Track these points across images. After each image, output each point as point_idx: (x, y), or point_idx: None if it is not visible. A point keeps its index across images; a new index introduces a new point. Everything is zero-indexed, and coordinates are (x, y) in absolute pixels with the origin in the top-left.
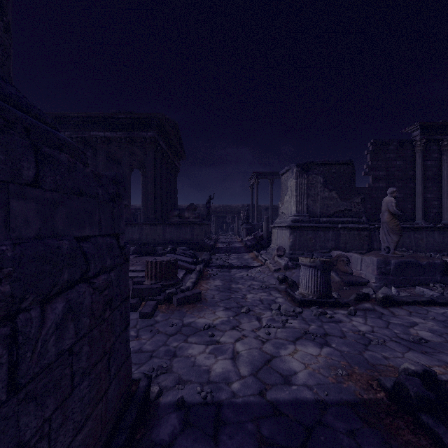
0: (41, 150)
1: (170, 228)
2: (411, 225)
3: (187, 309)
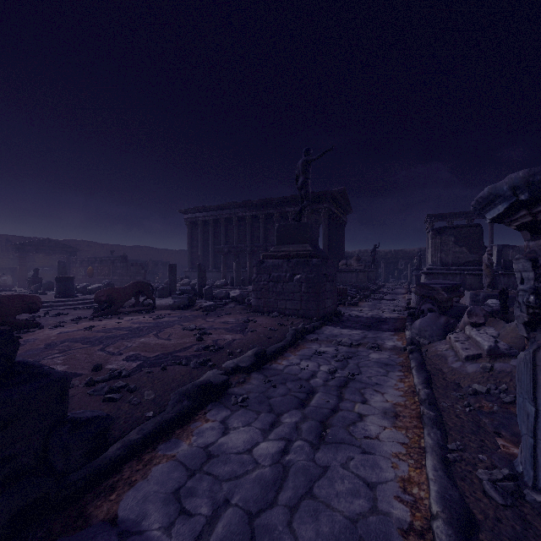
0: (330, 261)
1: (340, 274)
2: None
3: (352, 307)
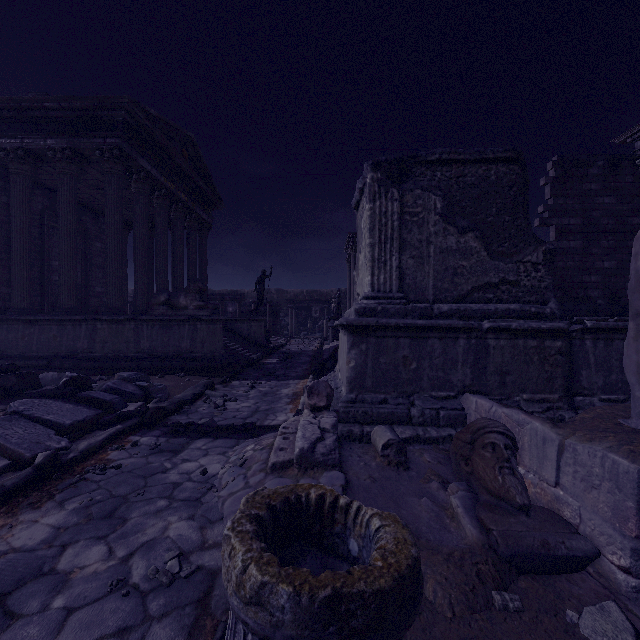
0: None
1: (150, 328)
2: None
3: None
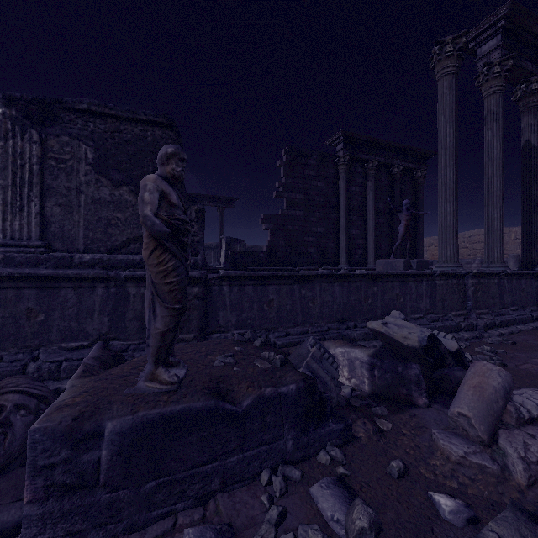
0: None
1: None
2: (292, 272)
3: None
